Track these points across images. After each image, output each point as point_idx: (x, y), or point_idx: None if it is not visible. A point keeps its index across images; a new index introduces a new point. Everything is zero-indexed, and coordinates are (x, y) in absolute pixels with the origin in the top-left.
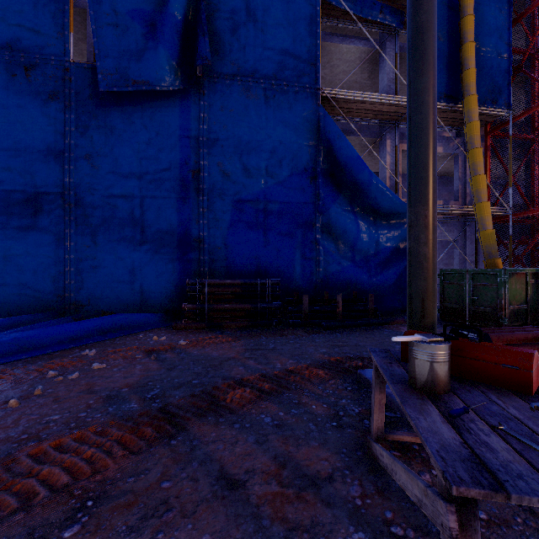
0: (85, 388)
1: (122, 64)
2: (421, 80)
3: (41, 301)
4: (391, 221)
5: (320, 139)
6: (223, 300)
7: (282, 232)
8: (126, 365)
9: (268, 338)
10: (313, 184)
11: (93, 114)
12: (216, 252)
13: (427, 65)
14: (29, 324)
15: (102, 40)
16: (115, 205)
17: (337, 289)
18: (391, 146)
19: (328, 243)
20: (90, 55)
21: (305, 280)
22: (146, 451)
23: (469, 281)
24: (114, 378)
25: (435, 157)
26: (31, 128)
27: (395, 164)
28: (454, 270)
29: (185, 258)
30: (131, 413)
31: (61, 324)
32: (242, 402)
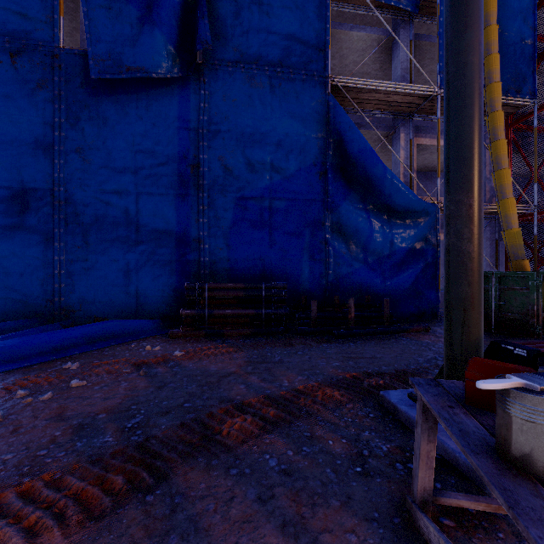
0: (55, 413)
1: (115, 49)
2: (464, 36)
3: (29, 305)
4: (406, 219)
5: (330, 131)
6: (225, 305)
7: (289, 231)
8: (110, 381)
9: (273, 349)
10: (322, 179)
11: (85, 104)
12: (217, 253)
13: (472, 16)
14: (12, 332)
15: (93, 23)
16: (109, 203)
17: (348, 293)
18: (405, 140)
19: (338, 244)
20: (84, 43)
21: (313, 283)
22: (112, 514)
23: (495, 285)
24: (93, 400)
25: (482, 131)
26: (18, 119)
27: (409, 159)
28: None
29: (184, 259)
30: (103, 451)
31: (44, 332)
32: (242, 435)
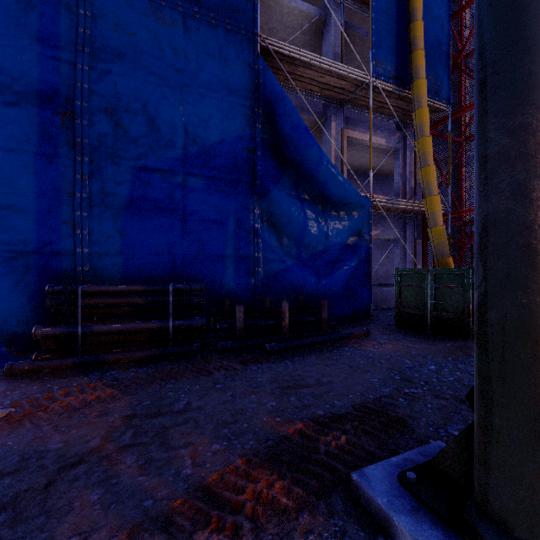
0: None
1: None
2: None
3: None
4: (341, 211)
5: (259, 100)
6: (117, 314)
7: (208, 217)
8: None
9: (180, 382)
10: (250, 156)
11: None
12: (105, 242)
13: None
14: None
15: None
16: None
17: (280, 294)
18: (336, 130)
19: (268, 235)
20: None
21: (239, 282)
22: None
23: (431, 283)
24: None
25: None
26: None
27: (341, 150)
28: (413, 270)
29: (50, 250)
30: None
31: None
32: None
